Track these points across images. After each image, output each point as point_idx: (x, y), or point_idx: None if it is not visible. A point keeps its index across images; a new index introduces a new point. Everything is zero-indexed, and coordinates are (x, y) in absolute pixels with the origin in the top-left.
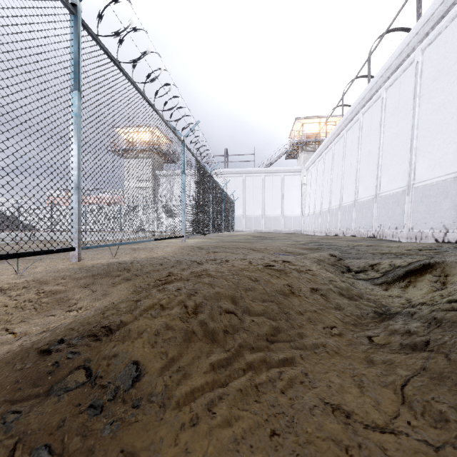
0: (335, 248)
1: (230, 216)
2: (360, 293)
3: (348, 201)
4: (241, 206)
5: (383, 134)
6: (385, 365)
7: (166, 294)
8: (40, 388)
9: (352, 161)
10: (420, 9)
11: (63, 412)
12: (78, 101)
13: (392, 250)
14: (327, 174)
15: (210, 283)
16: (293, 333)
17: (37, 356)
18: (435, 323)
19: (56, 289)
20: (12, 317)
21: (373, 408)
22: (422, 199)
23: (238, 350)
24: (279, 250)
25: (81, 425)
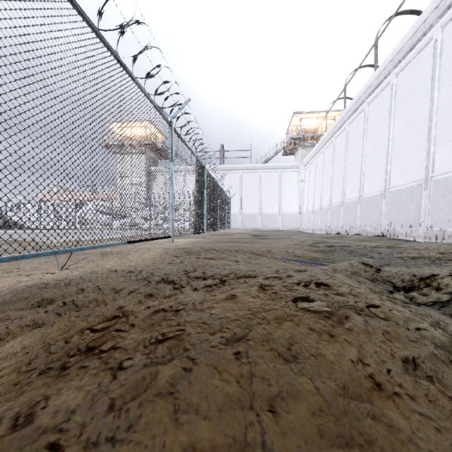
0: (351, 250)
1: (227, 213)
2: None
3: (352, 197)
4: (238, 203)
5: (393, 124)
6: None
7: None
8: None
9: (356, 155)
10: None
11: None
12: None
13: (422, 254)
14: (327, 170)
15: (172, 393)
16: None
17: None
18: None
19: None
20: None
21: None
22: (444, 194)
23: None
24: (286, 253)
25: None
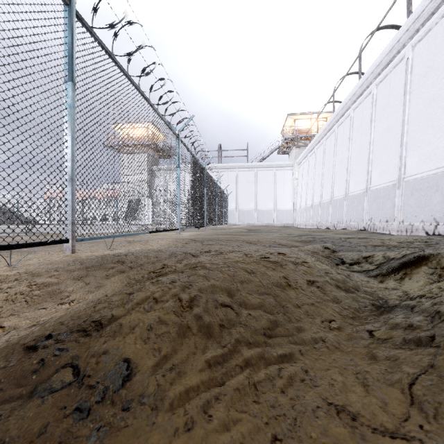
0: (328, 240)
1: (224, 209)
2: (357, 285)
3: (339, 195)
4: (235, 199)
5: (373, 129)
6: (390, 362)
7: (159, 287)
8: (23, 389)
9: (343, 156)
10: (411, 6)
11: (46, 416)
12: (72, 92)
13: (384, 243)
14: (318, 169)
15: (205, 276)
16: (291, 327)
17: (22, 353)
18: (438, 317)
19: (48, 281)
20: (2, 310)
21: (380, 409)
22: (412, 193)
23: (235, 346)
24: (272, 242)
25: (64, 431)
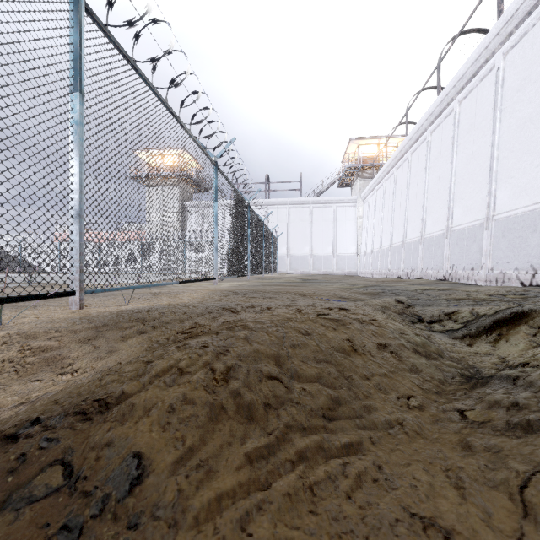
0: (400, 292)
1: (273, 254)
2: (440, 349)
3: (414, 237)
4: (285, 243)
5: (455, 156)
6: (490, 455)
7: (186, 353)
8: None
9: (418, 189)
10: (502, 5)
11: (18, 539)
12: (80, 105)
13: (470, 296)
14: (388, 205)
15: (246, 338)
16: (359, 406)
17: None
18: None
19: (46, 345)
20: None
21: (482, 523)
22: (504, 234)
23: (285, 433)
24: (332, 295)
25: None
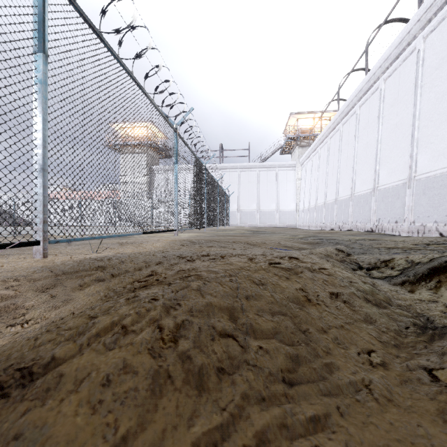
0: (337, 242)
1: (226, 210)
2: (388, 297)
3: (345, 195)
4: (236, 200)
5: (381, 126)
6: None
7: (134, 308)
8: None
9: (348, 155)
10: None
11: None
12: (44, 65)
13: (398, 245)
14: (322, 168)
15: (199, 290)
16: (320, 366)
17: None
18: None
19: (1, 294)
20: None
21: None
22: (424, 192)
23: (241, 407)
24: (278, 244)
25: None
